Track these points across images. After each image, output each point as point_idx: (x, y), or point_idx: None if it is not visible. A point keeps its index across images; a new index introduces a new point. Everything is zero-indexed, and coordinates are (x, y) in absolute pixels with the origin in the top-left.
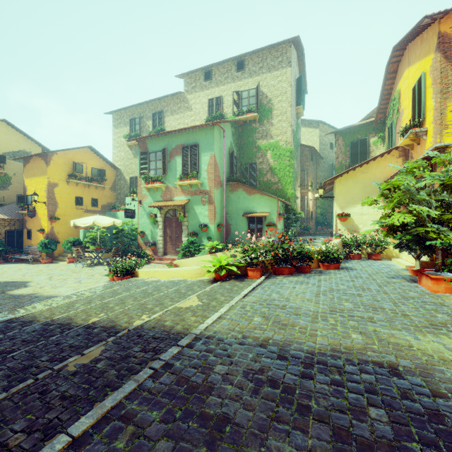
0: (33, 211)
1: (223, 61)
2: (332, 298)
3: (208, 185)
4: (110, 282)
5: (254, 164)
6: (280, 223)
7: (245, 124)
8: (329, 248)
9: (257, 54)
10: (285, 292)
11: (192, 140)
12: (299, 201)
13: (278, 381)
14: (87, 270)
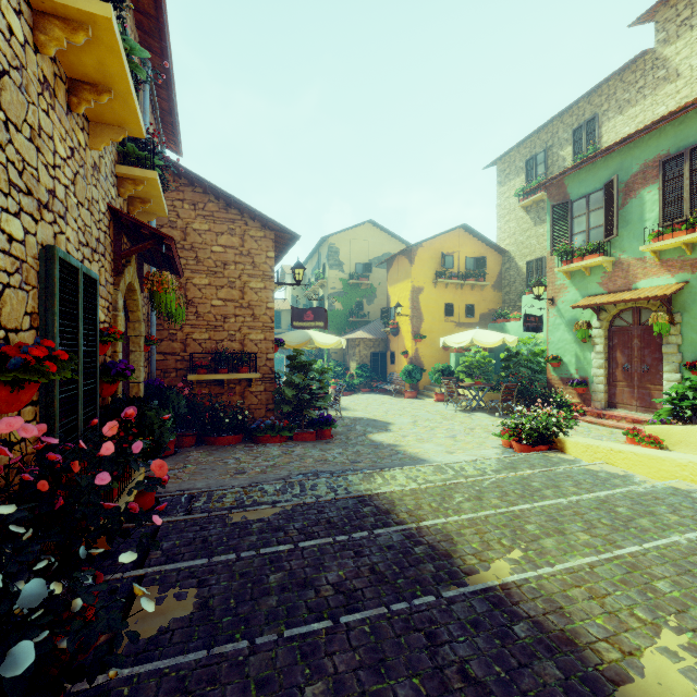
0: (396, 328)
1: None
2: None
3: None
4: (504, 449)
5: None
6: None
7: None
8: None
9: None
10: None
11: (695, 133)
12: None
13: None
14: (463, 418)
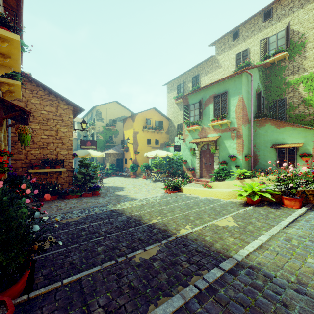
0: (127, 148)
1: (250, 18)
2: None
3: (236, 123)
4: (165, 193)
5: (283, 100)
6: None
7: (272, 65)
8: None
9: None
10: None
11: (222, 89)
12: None
13: None
14: (152, 184)
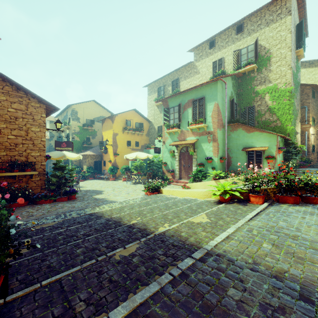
0: (106, 150)
1: (224, 30)
2: None
3: (212, 127)
4: (145, 195)
5: (252, 107)
6: (279, 156)
7: (244, 75)
8: None
9: (255, 14)
10: (293, 221)
11: (200, 94)
12: (299, 136)
13: None
14: (133, 186)
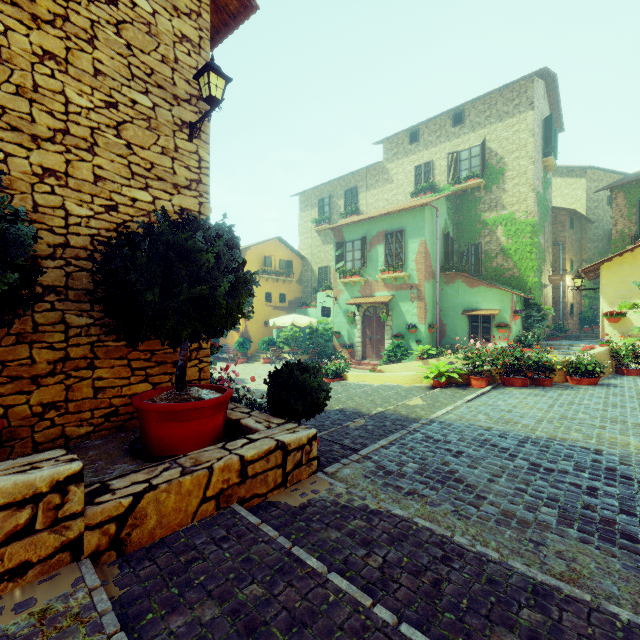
0: None
1: (434, 117)
2: (568, 410)
3: (417, 278)
4: None
5: (478, 245)
6: (515, 323)
7: (465, 194)
8: (582, 358)
9: (482, 99)
10: (514, 401)
11: (397, 225)
12: (550, 290)
13: (497, 445)
14: None
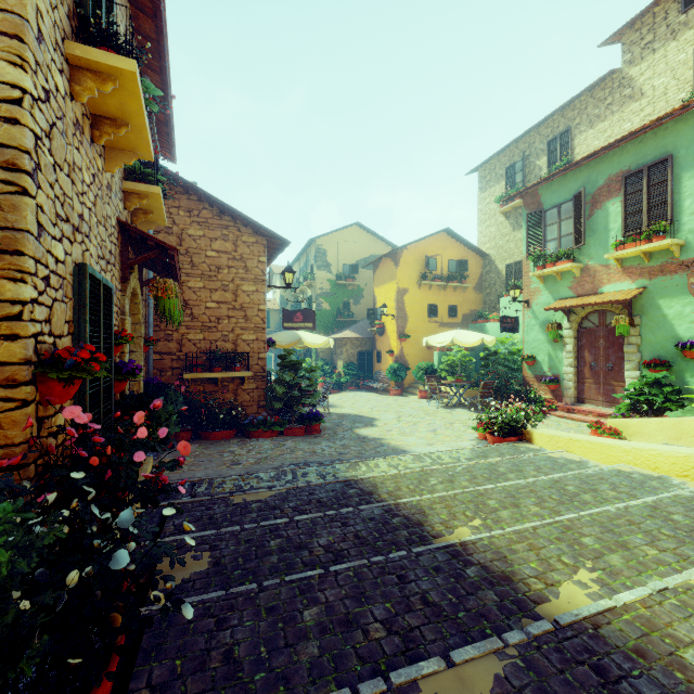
0: (382, 327)
1: None
2: None
3: None
4: (480, 441)
5: None
6: None
7: None
8: None
9: None
10: None
11: (652, 152)
12: None
13: None
14: (444, 414)
